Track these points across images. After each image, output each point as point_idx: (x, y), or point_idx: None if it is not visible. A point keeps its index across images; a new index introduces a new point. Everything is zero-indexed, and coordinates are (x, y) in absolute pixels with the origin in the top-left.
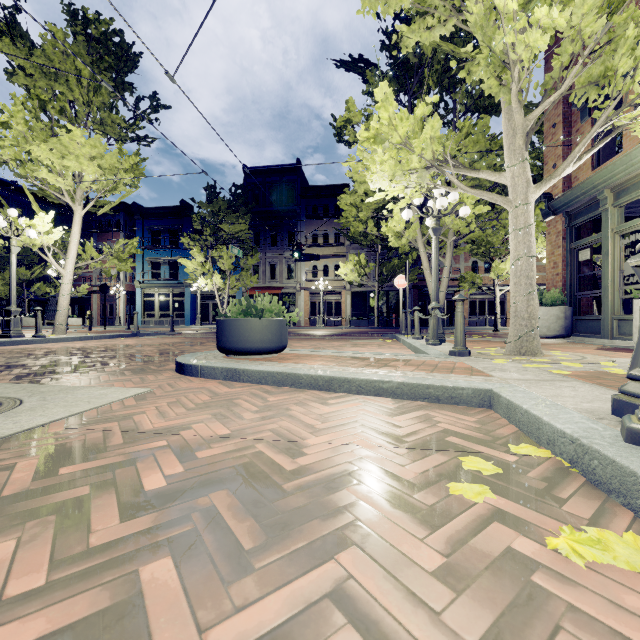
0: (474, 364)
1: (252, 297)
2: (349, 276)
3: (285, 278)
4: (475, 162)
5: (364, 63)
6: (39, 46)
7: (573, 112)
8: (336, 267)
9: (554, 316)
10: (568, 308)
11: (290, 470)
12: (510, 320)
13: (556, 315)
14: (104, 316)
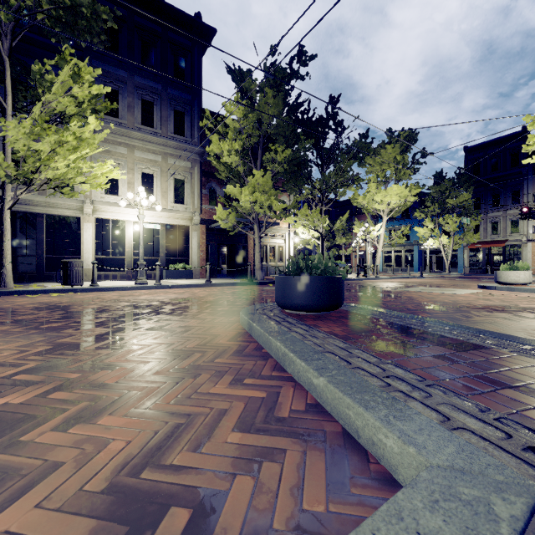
0: None
1: (472, 250)
2: None
3: (508, 232)
4: None
5: None
6: (374, 151)
7: None
8: None
9: None
10: None
11: None
12: None
13: None
14: None
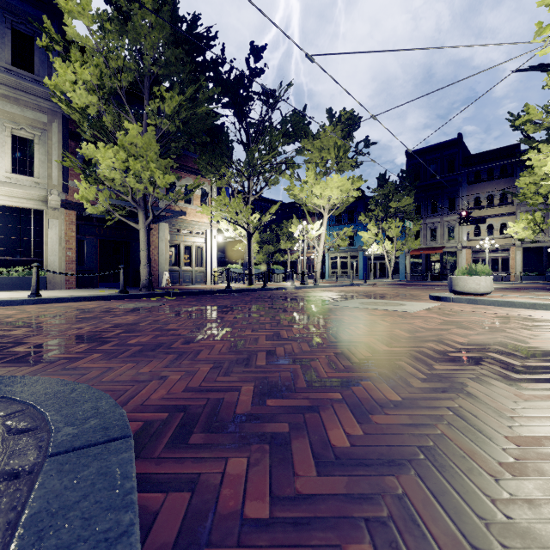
0: None
1: (413, 257)
2: (520, 234)
3: (445, 239)
4: None
5: (544, 65)
6: (313, 135)
7: None
8: (502, 225)
9: None
10: None
11: (532, 318)
12: None
13: None
14: (322, 273)
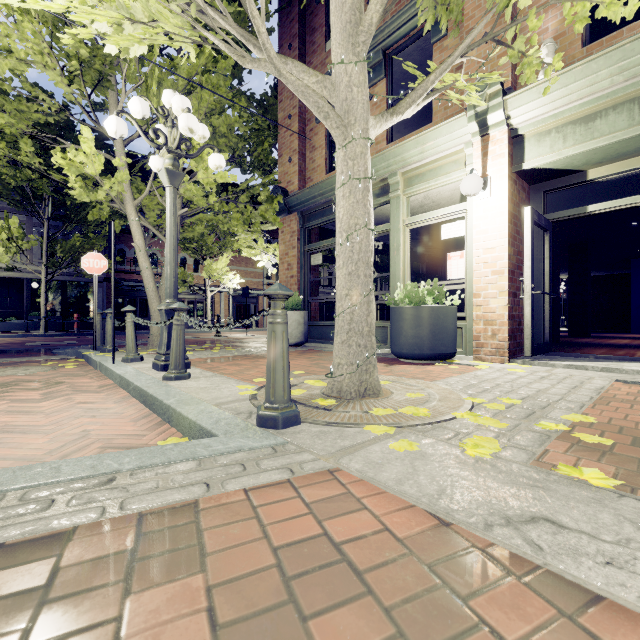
0: (390, 479)
1: None
2: None
3: None
4: (214, 114)
5: None
6: None
7: (307, 110)
8: None
9: (296, 321)
10: (306, 313)
11: None
12: (336, 336)
13: (298, 320)
14: None
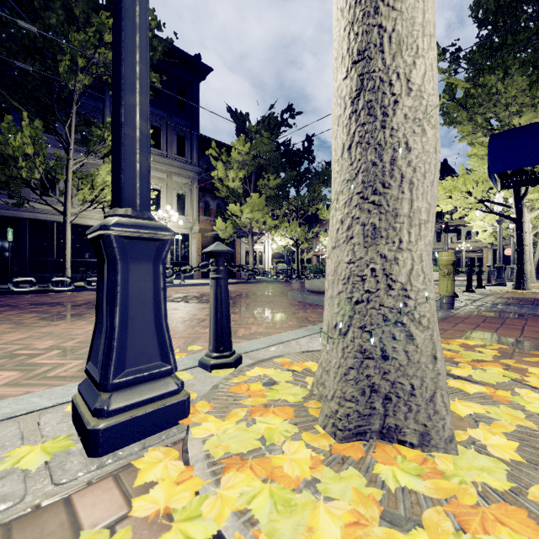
0: None
1: None
2: (487, 240)
3: (434, 242)
4: None
5: None
6: None
7: None
8: (478, 231)
9: None
10: None
11: None
12: None
13: None
14: None
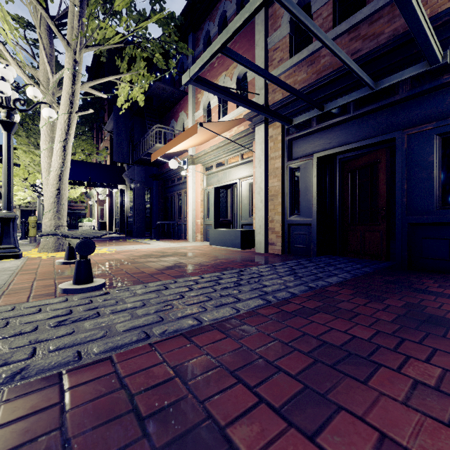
0: None
1: None
2: (18, 202)
3: None
4: None
5: None
6: None
7: None
8: None
9: None
10: None
11: None
12: None
13: None
14: None
